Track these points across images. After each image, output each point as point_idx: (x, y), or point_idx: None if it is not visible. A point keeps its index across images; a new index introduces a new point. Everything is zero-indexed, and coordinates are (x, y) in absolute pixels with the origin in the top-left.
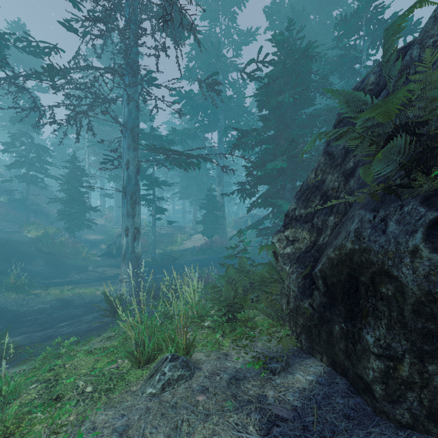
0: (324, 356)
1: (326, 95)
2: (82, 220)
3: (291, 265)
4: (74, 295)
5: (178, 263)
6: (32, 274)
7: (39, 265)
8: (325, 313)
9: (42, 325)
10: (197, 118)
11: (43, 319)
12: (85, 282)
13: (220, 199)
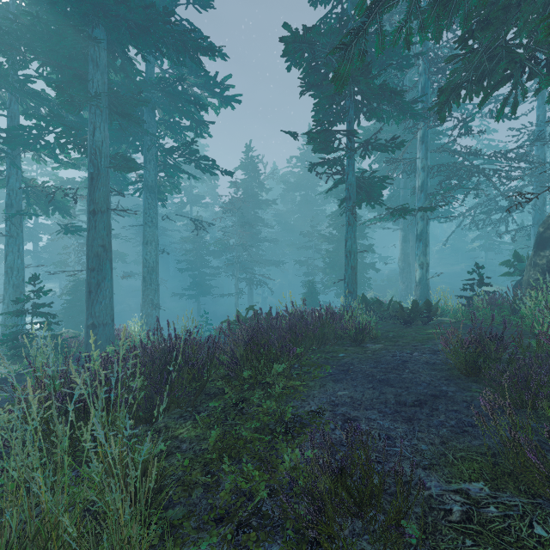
0: None
1: None
2: None
3: None
4: None
5: None
6: None
7: None
8: None
9: None
10: None
11: None
12: None
13: None
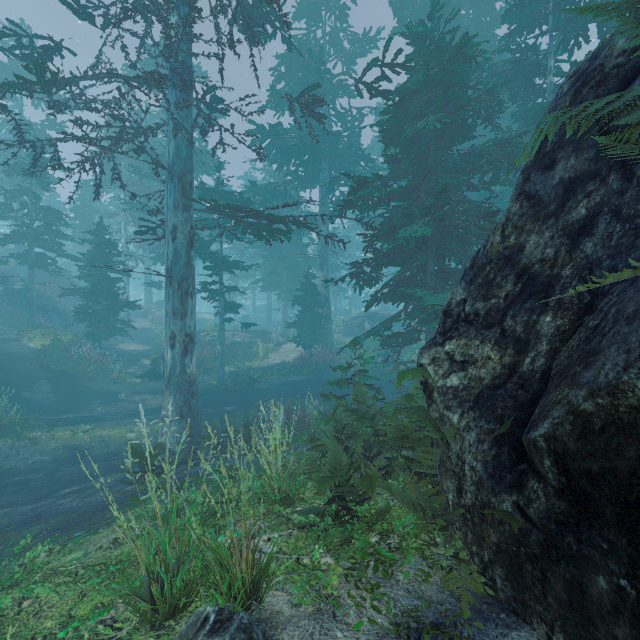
0: (559, 633)
1: (491, 123)
2: (112, 321)
3: (464, 412)
4: (94, 440)
5: (258, 388)
6: (30, 406)
7: (43, 392)
8: (563, 538)
9: (35, 491)
10: (288, 167)
11: (38, 481)
12: (112, 418)
13: (322, 290)
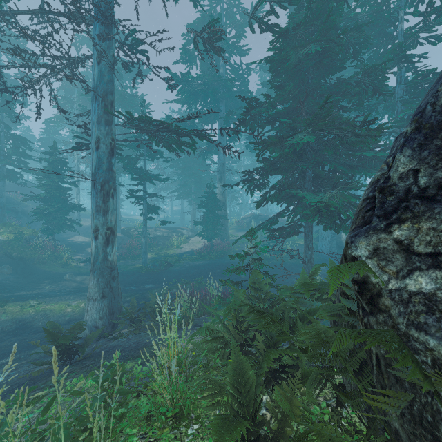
0: None
1: (357, 58)
2: (62, 220)
3: None
4: (37, 313)
5: (172, 270)
6: None
7: (4, 274)
8: None
9: None
10: (195, 107)
11: None
12: (56, 295)
13: (221, 197)
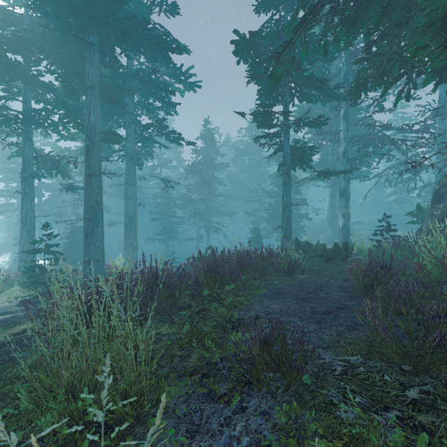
0: None
1: None
2: None
3: None
4: None
5: None
6: None
7: None
8: None
9: None
10: None
11: None
12: None
13: None
